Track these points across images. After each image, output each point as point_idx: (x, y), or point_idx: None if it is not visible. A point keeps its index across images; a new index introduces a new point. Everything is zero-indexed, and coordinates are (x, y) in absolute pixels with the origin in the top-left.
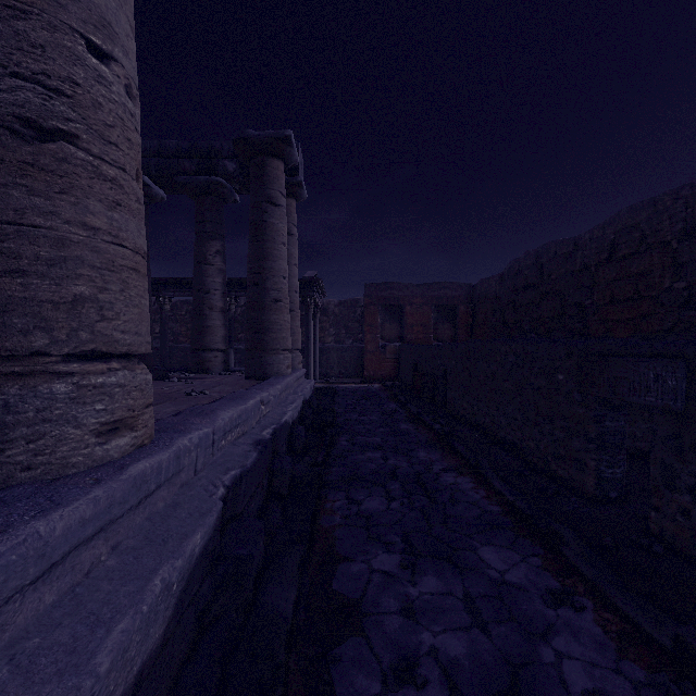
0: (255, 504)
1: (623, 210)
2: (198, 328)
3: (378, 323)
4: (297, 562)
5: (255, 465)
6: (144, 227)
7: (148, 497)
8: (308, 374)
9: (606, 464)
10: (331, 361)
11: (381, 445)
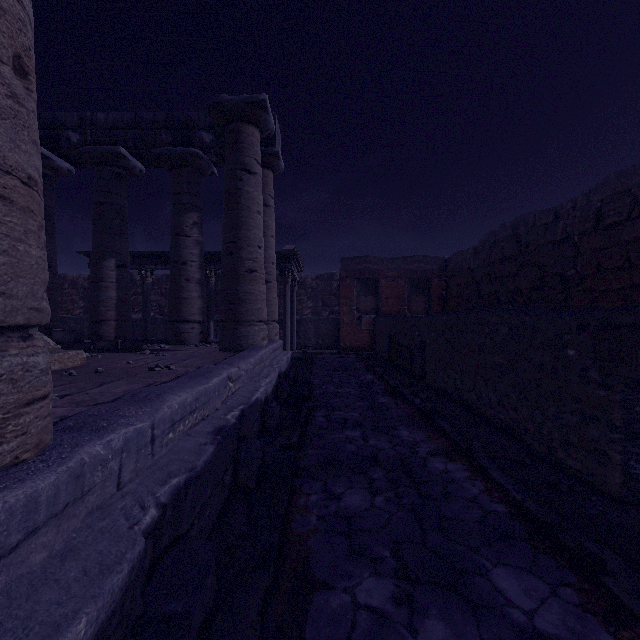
0: (211, 509)
1: (612, 175)
2: (175, 300)
3: (354, 296)
4: (258, 602)
5: (209, 464)
6: (28, 141)
7: (4, 556)
8: (285, 345)
9: (636, 459)
10: (308, 332)
11: (359, 422)
